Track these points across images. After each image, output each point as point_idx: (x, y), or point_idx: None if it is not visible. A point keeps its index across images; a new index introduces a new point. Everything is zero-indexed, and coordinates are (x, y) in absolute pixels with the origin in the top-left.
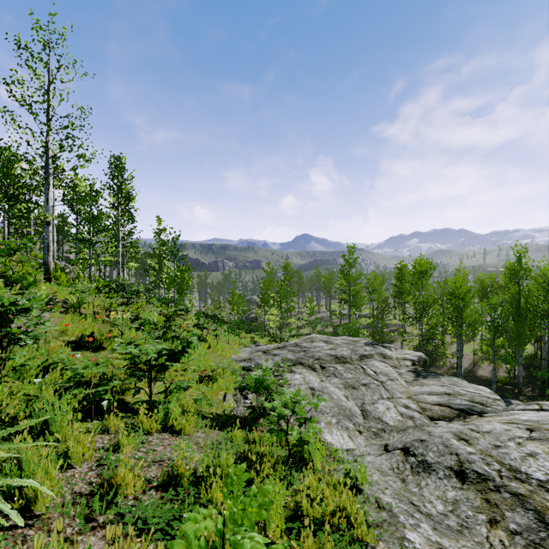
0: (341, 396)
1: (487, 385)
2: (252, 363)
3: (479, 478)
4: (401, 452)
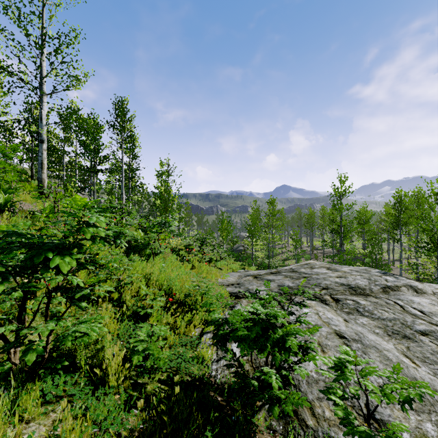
0: (399, 355)
1: None
2: (241, 288)
3: None
4: None
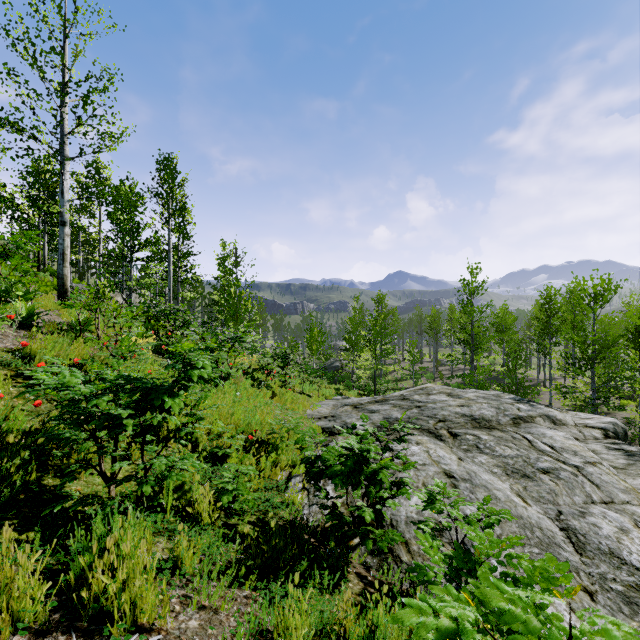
0: (511, 494)
1: None
2: (337, 422)
3: None
4: None
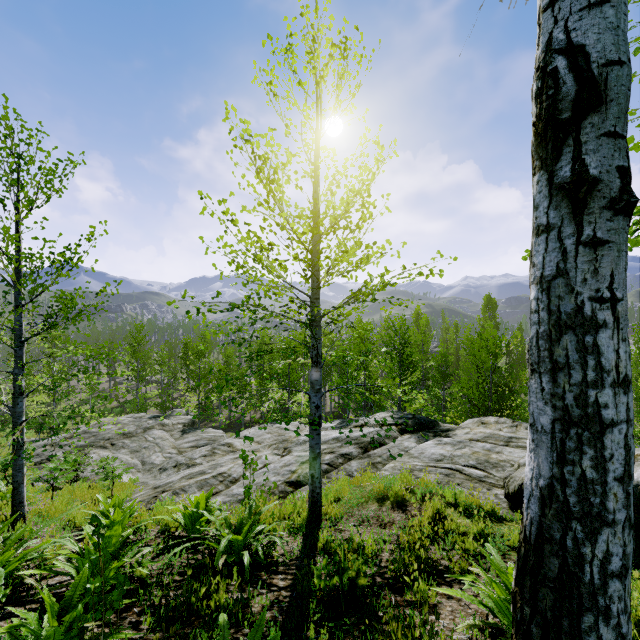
0: (129, 458)
1: (246, 426)
2: (43, 457)
3: (180, 464)
4: (158, 470)
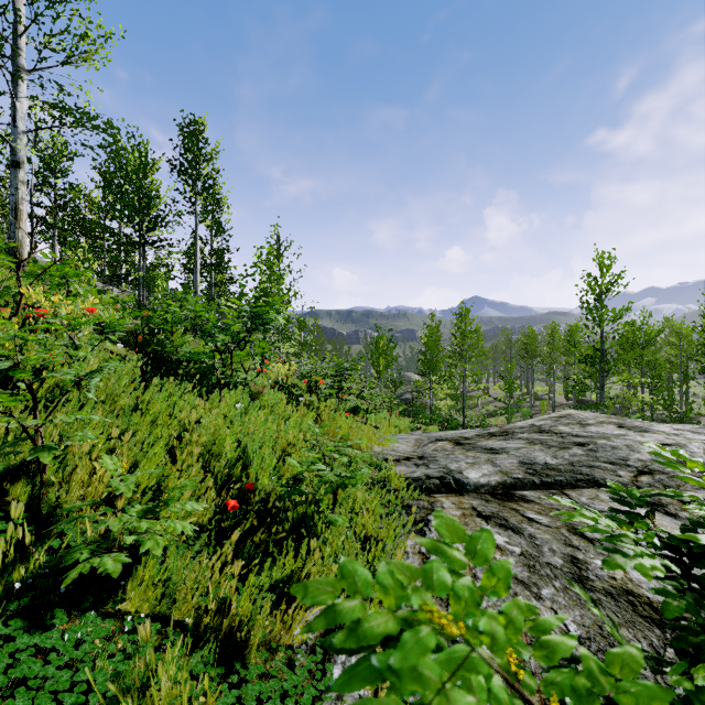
0: None
1: None
2: (431, 468)
3: None
4: None
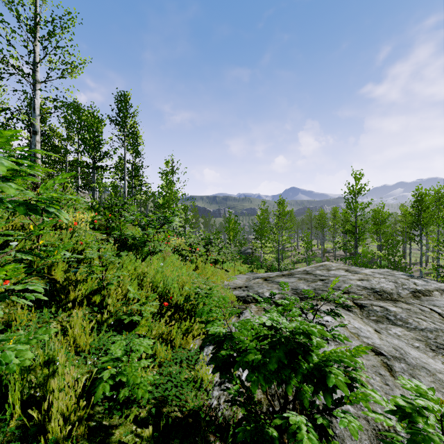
0: None
1: None
2: (250, 292)
3: None
4: None
